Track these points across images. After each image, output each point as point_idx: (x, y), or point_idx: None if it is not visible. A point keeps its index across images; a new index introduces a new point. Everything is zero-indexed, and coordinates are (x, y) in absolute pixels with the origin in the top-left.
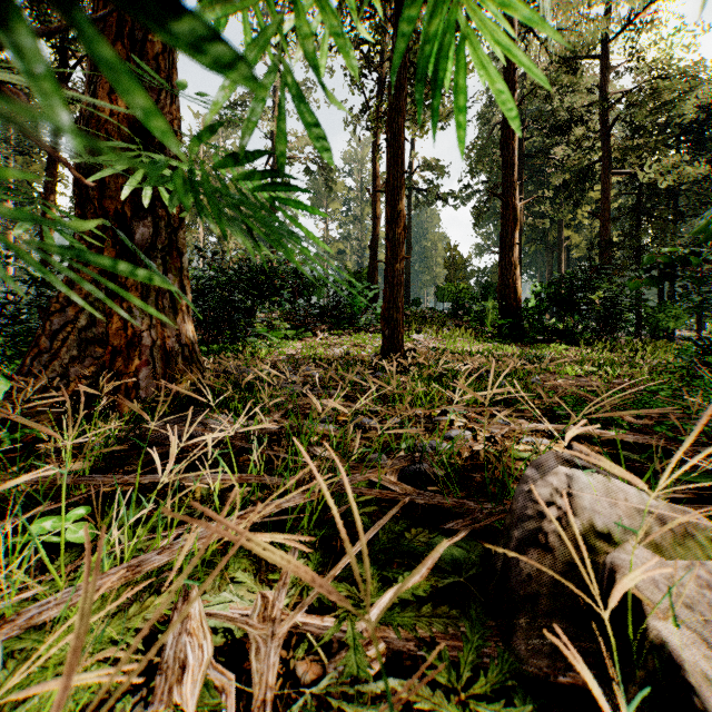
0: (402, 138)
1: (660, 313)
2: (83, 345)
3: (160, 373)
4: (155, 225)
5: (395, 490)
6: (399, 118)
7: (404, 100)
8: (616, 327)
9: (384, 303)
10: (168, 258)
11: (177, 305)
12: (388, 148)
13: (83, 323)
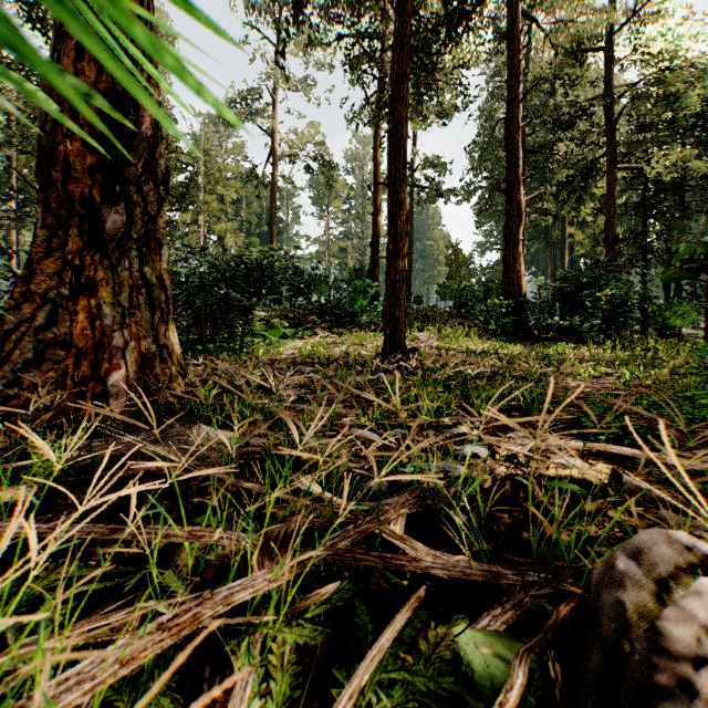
0: (404, 128)
1: (666, 310)
2: (42, 347)
3: (134, 378)
4: (129, 212)
5: (402, 547)
6: (402, 107)
7: (406, 88)
8: (624, 325)
9: (385, 300)
10: (145, 249)
11: (155, 302)
12: (390, 138)
13: (42, 322)
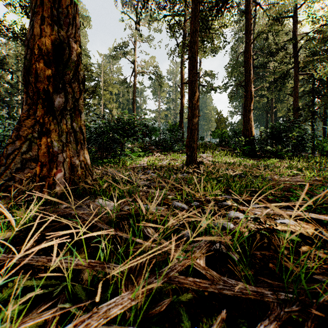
0: (196, 56)
1: (324, 143)
2: (24, 161)
3: (68, 176)
4: (65, 96)
5: (204, 274)
6: (195, 46)
7: (197, 37)
8: (303, 150)
9: (187, 138)
10: (73, 115)
11: (78, 139)
12: (189, 61)
13: (25, 149)
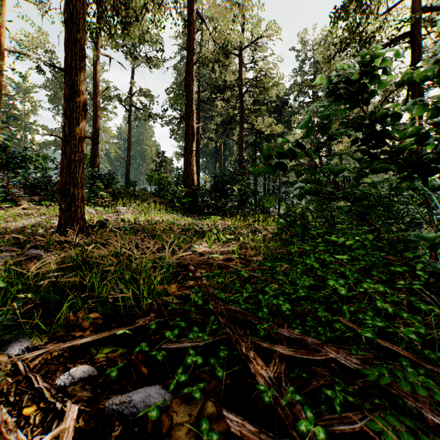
0: (81, 23)
1: (264, 199)
2: None
3: None
4: None
5: None
6: (78, 3)
7: None
8: (246, 206)
9: (61, 177)
10: None
11: None
12: (66, 28)
13: None
